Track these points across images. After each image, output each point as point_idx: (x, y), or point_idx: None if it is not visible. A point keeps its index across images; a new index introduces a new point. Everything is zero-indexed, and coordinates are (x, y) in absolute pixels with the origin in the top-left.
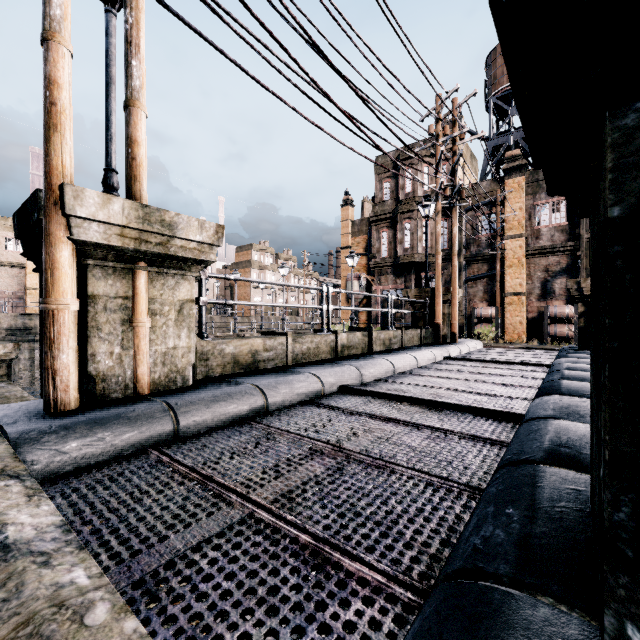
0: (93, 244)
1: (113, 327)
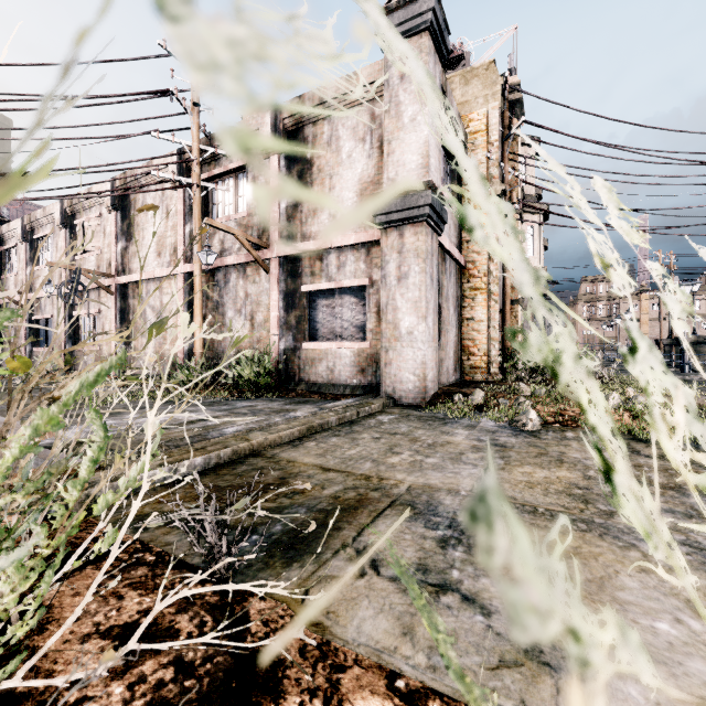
0: (665, 344)
1: (668, 355)
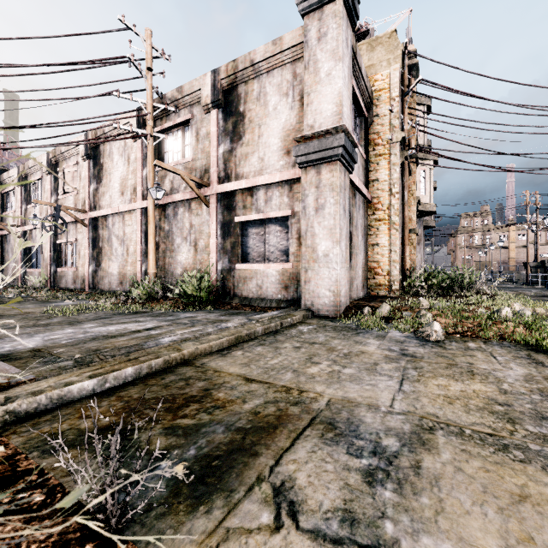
0: (531, 267)
1: (534, 275)
